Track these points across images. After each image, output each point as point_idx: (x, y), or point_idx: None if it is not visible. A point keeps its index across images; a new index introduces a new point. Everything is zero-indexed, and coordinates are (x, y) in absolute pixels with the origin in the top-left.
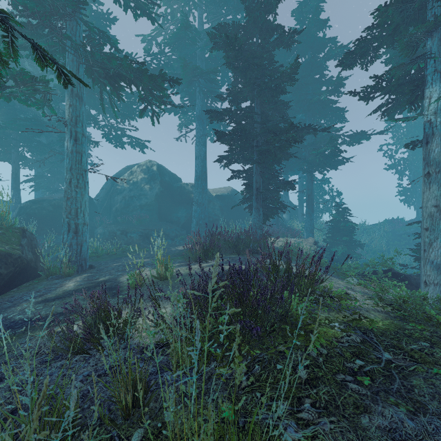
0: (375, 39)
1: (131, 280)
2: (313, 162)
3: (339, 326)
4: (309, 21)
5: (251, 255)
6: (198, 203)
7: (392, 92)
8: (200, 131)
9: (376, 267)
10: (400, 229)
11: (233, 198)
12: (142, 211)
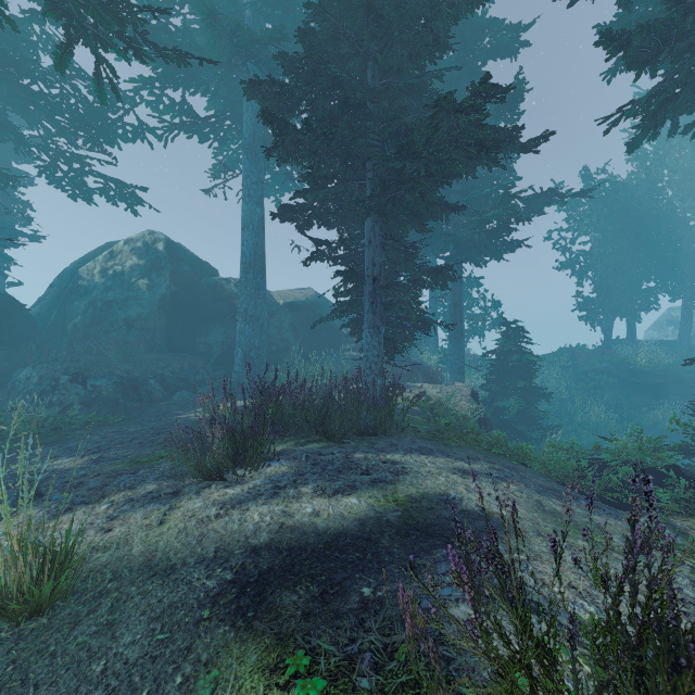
0: None
1: None
2: (465, 242)
3: None
4: None
5: (360, 441)
6: (248, 317)
7: None
8: (252, 174)
9: (661, 470)
10: (584, 364)
11: (316, 308)
12: (132, 332)
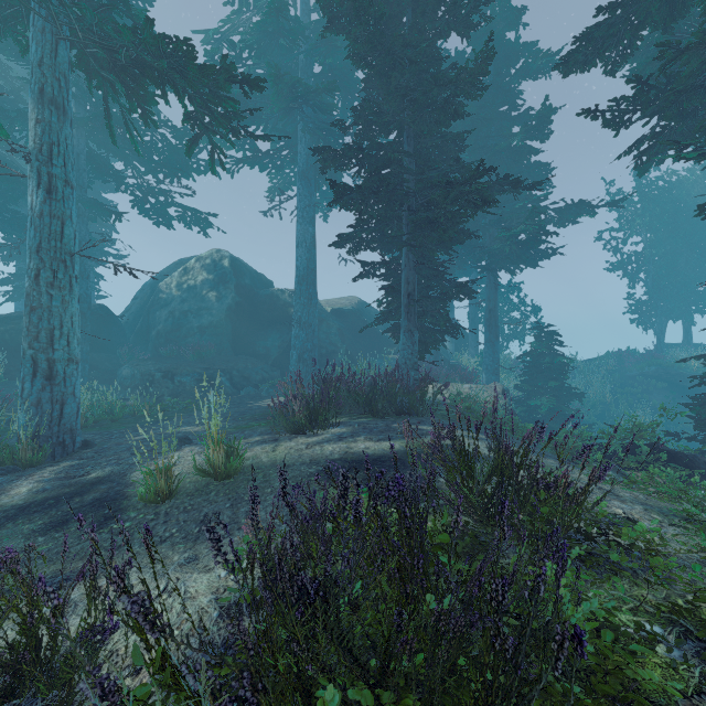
0: (635, 9)
1: (145, 487)
2: (498, 253)
3: (683, 655)
4: (492, 10)
5: (398, 418)
6: (302, 323)
7: (670, 108)
8: (305, 198)
9: (634, 441)
10: (632, 368)
11: (361, 315)
12: (204, 338)
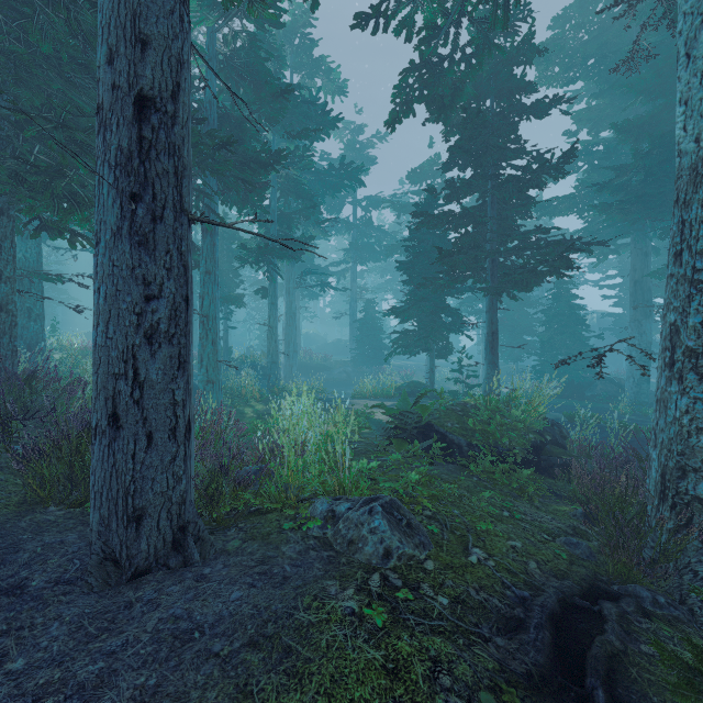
0: None
1: None
2: None
3: None
4: None
5: None
6: None
7: None
8: None
9: None
10: None
11: None
12: None
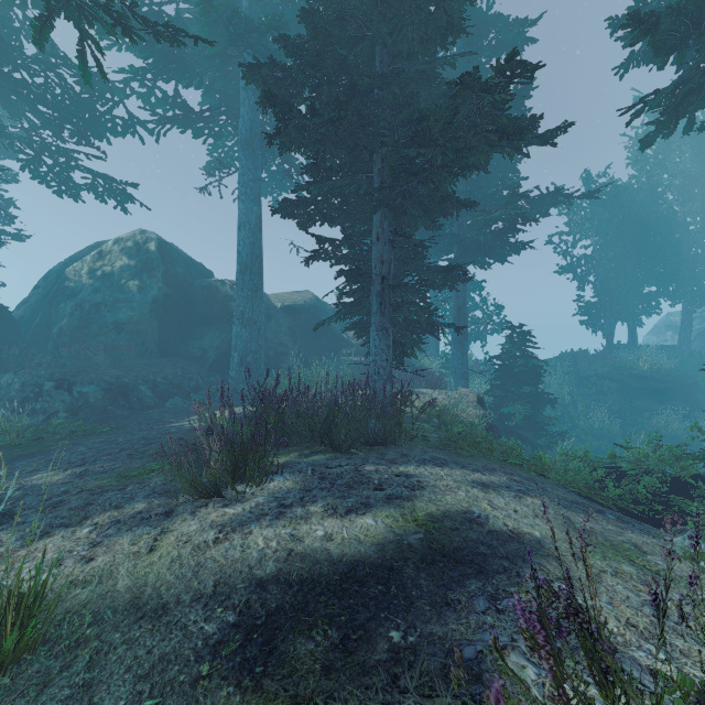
0: None
1: None
2: (469, 244)
3: None
4: None
5: (369, 452)
6: (244, 320)
7: None
8: (249, 171)
9: (689, 481)
10: (585, 369)
11: (315, 311)
12: (122, 336)
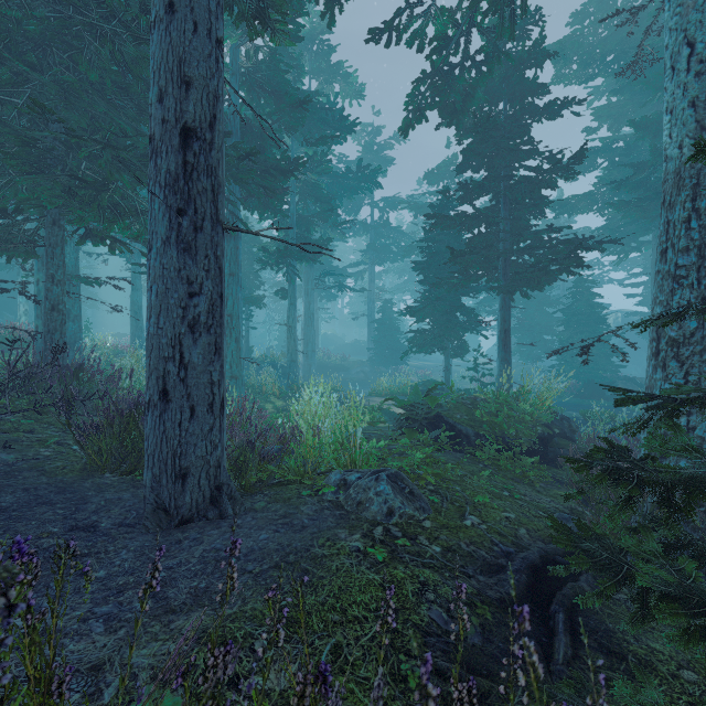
0: None
1: None
2: None
3: None
4: None
5: None
6: None
7: None
8: None
9: None
10: None
11: None
12: None
